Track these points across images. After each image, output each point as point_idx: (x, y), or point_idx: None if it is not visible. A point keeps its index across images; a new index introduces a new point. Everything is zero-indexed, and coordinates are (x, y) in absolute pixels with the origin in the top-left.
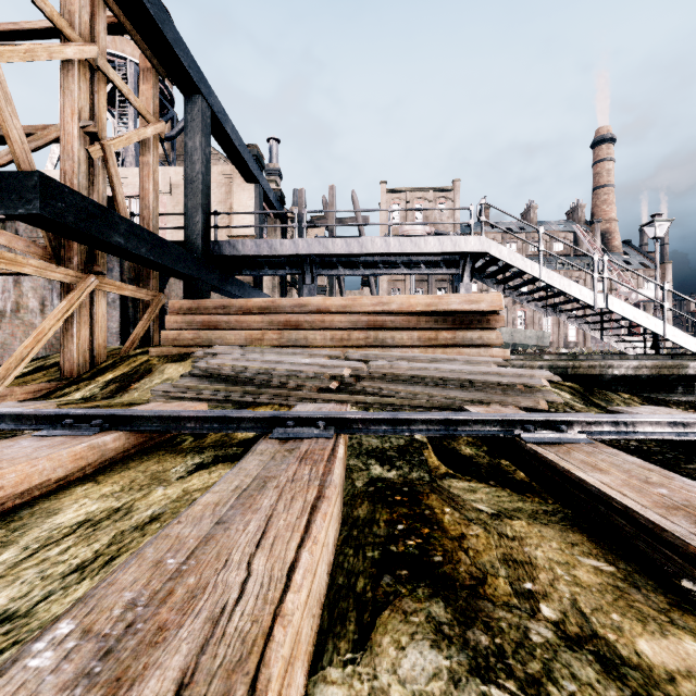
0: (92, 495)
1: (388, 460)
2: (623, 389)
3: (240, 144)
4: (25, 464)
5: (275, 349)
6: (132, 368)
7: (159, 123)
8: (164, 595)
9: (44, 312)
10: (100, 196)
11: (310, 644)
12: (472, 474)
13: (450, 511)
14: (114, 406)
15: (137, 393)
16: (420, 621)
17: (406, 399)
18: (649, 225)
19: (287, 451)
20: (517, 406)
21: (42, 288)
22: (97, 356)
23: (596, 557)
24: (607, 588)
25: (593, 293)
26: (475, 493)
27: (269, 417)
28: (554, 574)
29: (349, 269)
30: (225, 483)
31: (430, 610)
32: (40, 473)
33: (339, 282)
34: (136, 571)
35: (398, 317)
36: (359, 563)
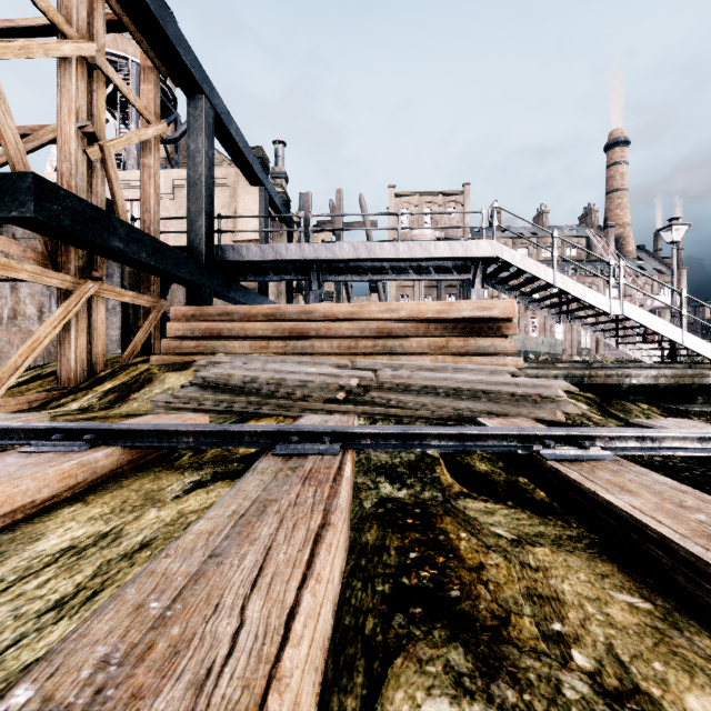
0: (80, 517)
1: (398, 477)
2: (641, 399)
3: (245, 146)
4: (6, 485)
5: (280, 358)
6: (131, 377)
7: (160, 124)
8: (143, 650)
9: (41, 319)
10: (99, 199)
11: (312, 704)
12: (488, 494)
13: (467, 537)
14: (112, 417)
15: (136, 403)
16: (437, 672)
17: (416, 410)
18: (666, 229)
19: (290, 470)
20: (532, 417)
21: (40, 294)
22: (95, 364)
23: (630, 591)
24: (645, 630)
25: (608, 299)
26: (493, 515)
27: (271, 431)
28: (584, 613)
29: (357, 274)
30: (221, 507)
31: (448, 658)
32: (23, 494)
33: (347, 288)
34: (113, 618)
35: (407, 324)
36: (368, 599)
